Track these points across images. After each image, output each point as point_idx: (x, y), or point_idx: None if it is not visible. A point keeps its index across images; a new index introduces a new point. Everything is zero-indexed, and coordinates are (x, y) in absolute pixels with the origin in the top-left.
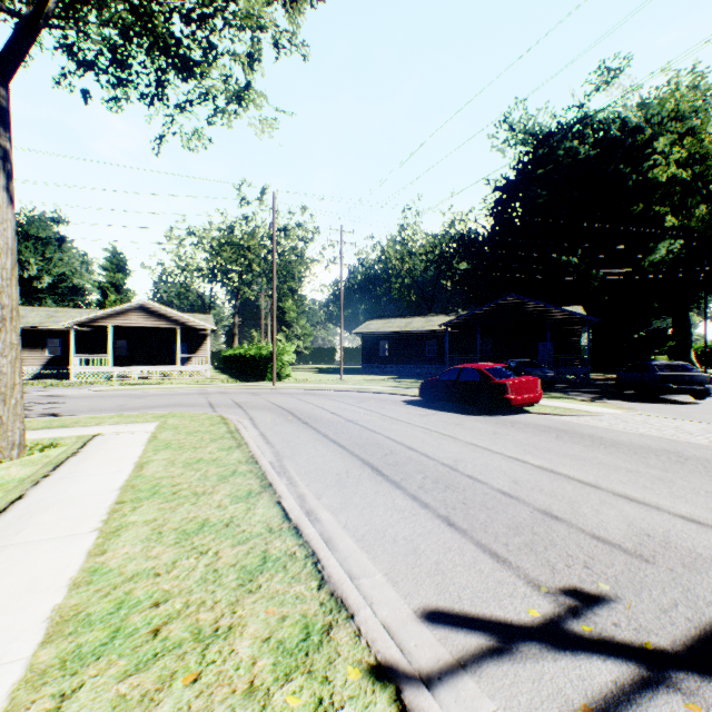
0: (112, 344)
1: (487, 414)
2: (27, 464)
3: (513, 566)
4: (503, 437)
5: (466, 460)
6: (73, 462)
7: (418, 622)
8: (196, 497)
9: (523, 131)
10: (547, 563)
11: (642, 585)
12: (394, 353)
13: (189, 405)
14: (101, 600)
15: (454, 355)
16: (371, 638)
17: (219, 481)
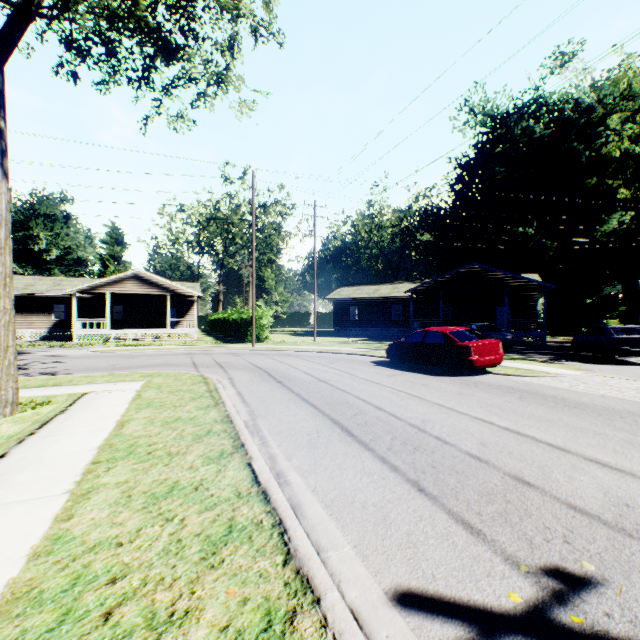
0: (110, 309)
1: (451, 374)
2: (18, 421)
3: (488, 540)
4: (468, 398)
5: (433, 420)
6: (60, 420)
7: (390, 606)
8: (169, 458)
9: (482, 113)
10: (524, 536)
11: (630, 566)
12: (363, 317)
13: (175, 365)
14: (57, 574)
15: (418, 319)
16: (338, 629)
17: (194, 440)
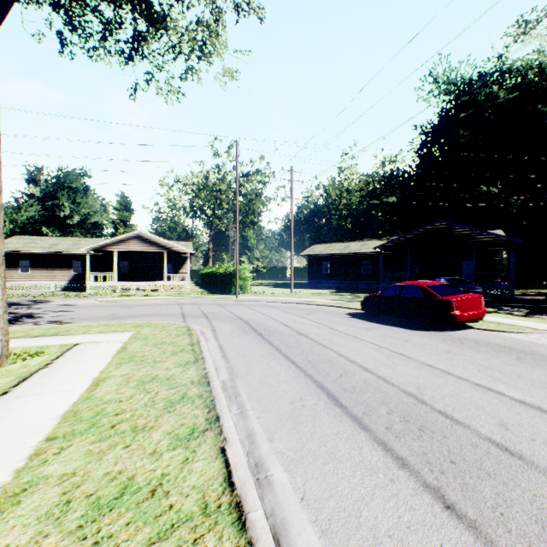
0: (118, 264)
1: (431, 329)
2: (3, 375)
3: None
4: (459, 358)
5: (430, 387)
6: (40, 375)
7: None
8: (132, 435)
9: (446, 82)
10: None
11: None
12: (334, 271)
13: (165, 315)
14: None
15: (387, 273)
16: None
17: (165, 409)
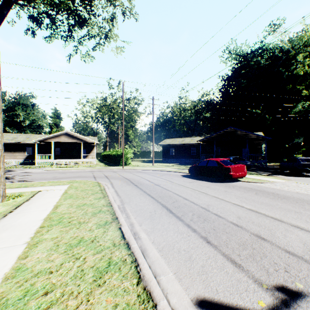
0: (54, 149)
1: (221, 182)
2: (5, 205)
3: (245, 270)
4: (230, 193)
5: (213, 205)
6: (26, 204)
7: (194, 308)
8: (79, 225)
9: (235, 54)
10: (264, 268)
11: None
12: (176, 153)
13: (84, 177)
14: (17, 289)
15: (204, 154)
16: None
17: (92, 215)
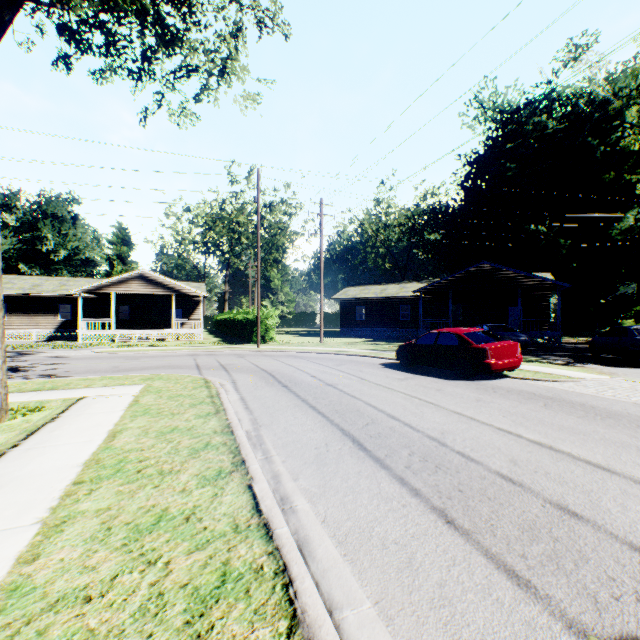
0: (116, 309)
1: (466, 378)
2: (5, 430)
3: (541, 595)
4: (488, 405)
5: (453, 432)
6: (48, 429)
7: None
8: (160, 478)
9: (492, 108)
10: (586, 591)
11: None
12: (370, 317)
13: (178, 367)
14: None
15: (427, 319)
16: None
17: (189, 455)
